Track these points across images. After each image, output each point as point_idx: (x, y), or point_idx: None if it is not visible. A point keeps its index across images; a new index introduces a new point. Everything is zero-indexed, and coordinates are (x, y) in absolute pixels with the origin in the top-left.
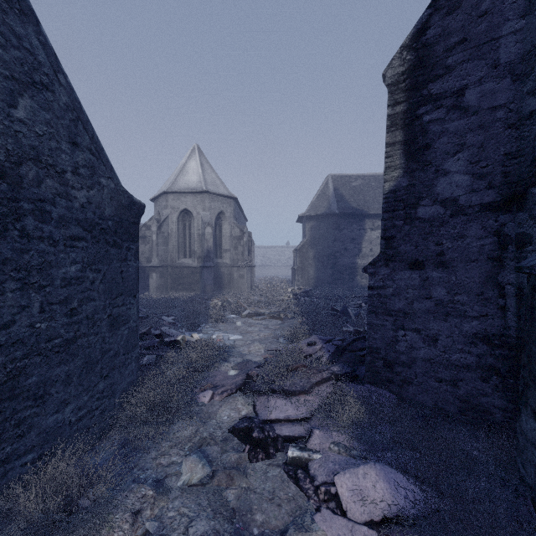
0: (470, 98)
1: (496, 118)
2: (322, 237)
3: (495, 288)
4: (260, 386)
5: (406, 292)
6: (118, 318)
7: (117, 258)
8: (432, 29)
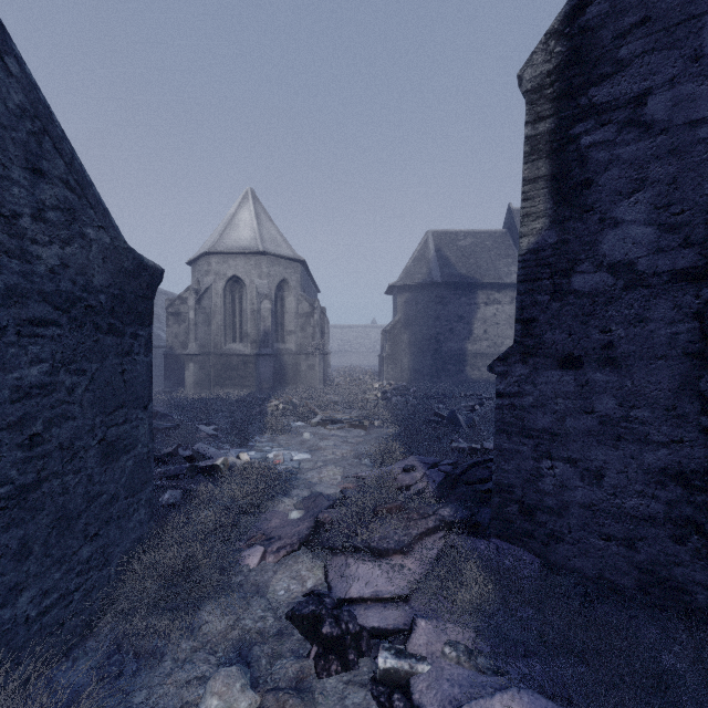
0: (655, 108)
1: (697, 138)
2: (419, 314)
3: (695, 400)
4: (334, 540)
5: (554, 403)
6: (117, 443)
7: (116, 351)
8: (595, 5)
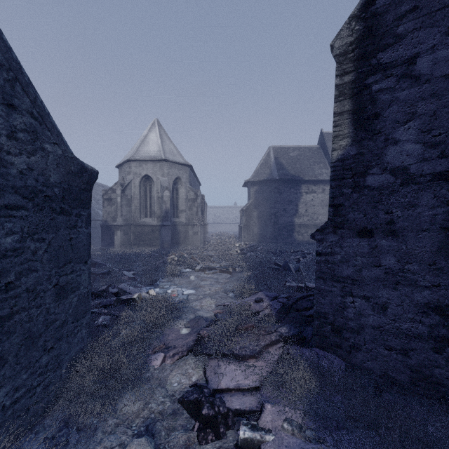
0: (421, 66)
1: None
2: (264, 199)
3: (448, 258)
4: (210, 349)
5: (355, 259)
6: (66, 286)
7: (65, 225)
8: None
